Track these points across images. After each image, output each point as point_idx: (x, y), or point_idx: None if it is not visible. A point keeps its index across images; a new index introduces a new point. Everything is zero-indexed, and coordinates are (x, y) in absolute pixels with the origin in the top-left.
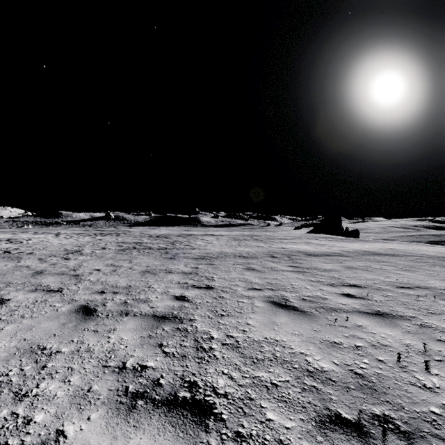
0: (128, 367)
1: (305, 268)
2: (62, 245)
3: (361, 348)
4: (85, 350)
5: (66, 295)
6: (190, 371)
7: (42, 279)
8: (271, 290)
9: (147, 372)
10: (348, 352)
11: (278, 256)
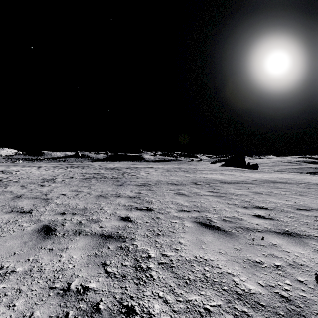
0: (72, 289)
1: (222, 193)
2: (41, 175)
3: (281, 268)
4: (37, 270)
5: (34, 215)
6: (128, 294)
7: (19, 202)
8: (197, 212)
9: (89, 294)
10: (269, 272)
11: (200, 184)
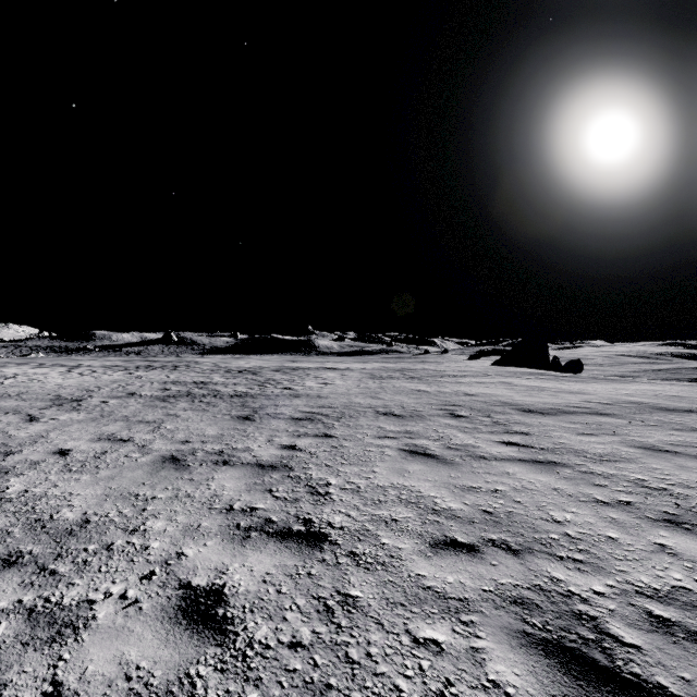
0: None
1: (545, 449)
2: (59, 388)
3: None
4: None
5: None
6: None
7: None
8: (509, 556)
9: None
10: None
11: (466, 415)
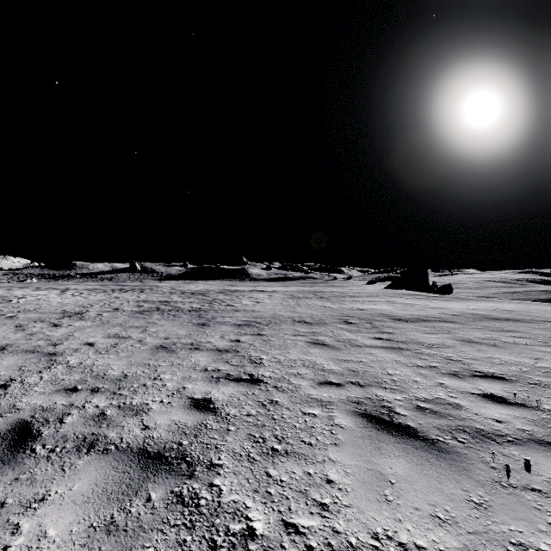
0: None
1: (400, 341)
2: (62, 305)
3: None
4: None
5: (9, 395)
6: None
7: None
8: (358, 387)
9: None
10: None
11: (355, 322)
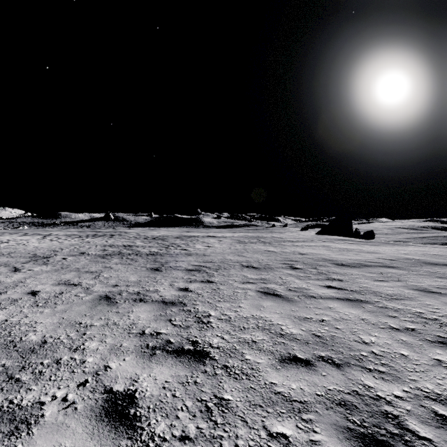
0: None
1: (354, 290)
2: (36, 249)
3: None
4: None
5: None
6: None
7: None
8: (334, 368)
9: None
10: None
11: (300, 267)
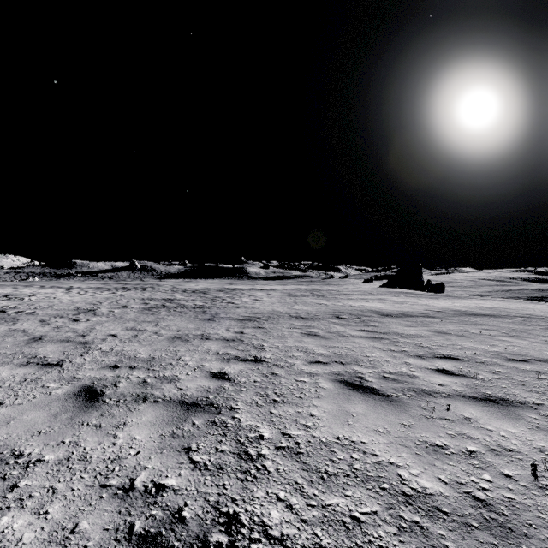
0: (137, 487)
1: (382, 332)
2: (73, 303)
3: (477, 455)
4: (78, 458)
5: (66, 370)
6: (228, 495)
7: (39, 348)
8: (340, 365)
9: (165, 496)
10: (458, 462)
11: (346, 317)
